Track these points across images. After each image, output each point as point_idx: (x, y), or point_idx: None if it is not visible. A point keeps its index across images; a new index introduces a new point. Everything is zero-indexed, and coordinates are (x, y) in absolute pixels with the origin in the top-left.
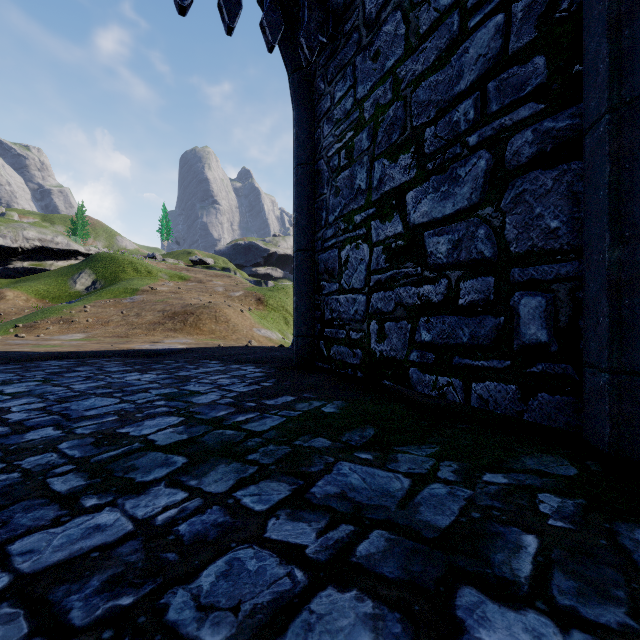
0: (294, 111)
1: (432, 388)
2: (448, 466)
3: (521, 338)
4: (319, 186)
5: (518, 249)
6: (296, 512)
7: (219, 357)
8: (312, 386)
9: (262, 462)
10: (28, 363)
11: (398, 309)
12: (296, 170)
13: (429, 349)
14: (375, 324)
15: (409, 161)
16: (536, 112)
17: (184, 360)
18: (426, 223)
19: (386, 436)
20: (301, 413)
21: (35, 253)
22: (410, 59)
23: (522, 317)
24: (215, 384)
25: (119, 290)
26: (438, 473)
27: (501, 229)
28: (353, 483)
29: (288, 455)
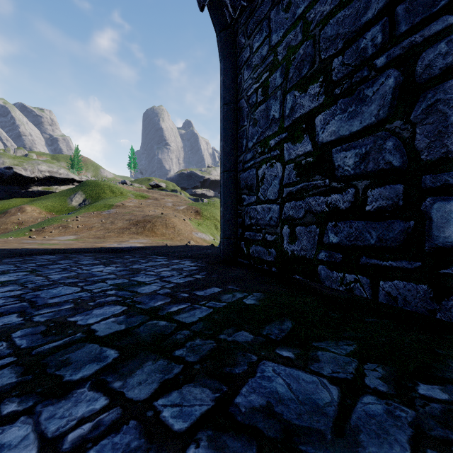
0: (221, 63)
1: (339, 284)
2: (373, 370)
3: (433, 241)
4: (240, 120)
5: (430, 157)
6: (218, 436)
7: (165, 253)
8: (235, 279)
9: (187, 359)
10: (27, 257)
11: (307, 215)
12: (222, 108)
13: (337, 250)
14: (287, 228)
15: (318, 89)
16: (451, 24)
17: (139, 255)
18: (334, 141)
19: (303, 330)
20: (226, 304)
21: (46, 181)
22: (319, 2)
23: (434, 221)
24: (158, 276)
25: (100, 205)
26: (365, 380)
27: (411, 139)
28: (278, 391)
29: (213, 351)
